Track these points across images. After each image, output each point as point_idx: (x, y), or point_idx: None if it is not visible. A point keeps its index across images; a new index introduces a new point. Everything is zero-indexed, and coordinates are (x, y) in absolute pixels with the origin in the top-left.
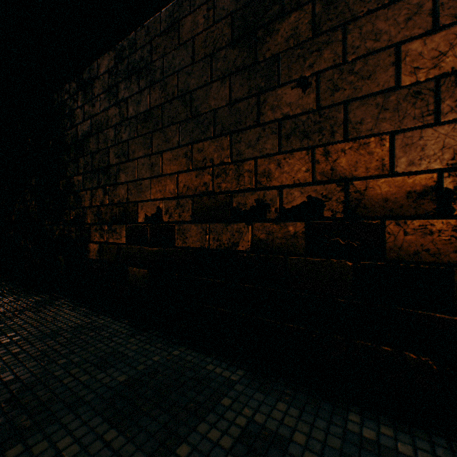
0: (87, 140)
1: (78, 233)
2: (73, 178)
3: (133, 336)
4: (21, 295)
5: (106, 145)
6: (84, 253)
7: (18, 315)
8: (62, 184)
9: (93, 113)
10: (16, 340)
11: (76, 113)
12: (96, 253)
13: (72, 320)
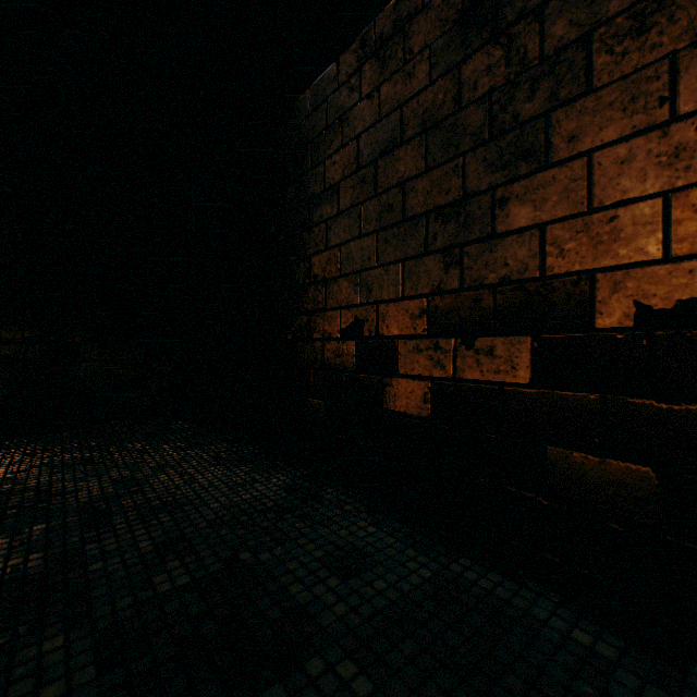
0: (387, 158)
1: (359, 356)
2: (347, 247)
3: (669, 691)
4: (251, 466)
5: (453, 151)
6: (378, 398)
7: (276, 524)
8: (318, 263)
9: (408, 93)
10: (328, 626)
11: (353, 114)
12: (417, 400)
13: (403, 565)
